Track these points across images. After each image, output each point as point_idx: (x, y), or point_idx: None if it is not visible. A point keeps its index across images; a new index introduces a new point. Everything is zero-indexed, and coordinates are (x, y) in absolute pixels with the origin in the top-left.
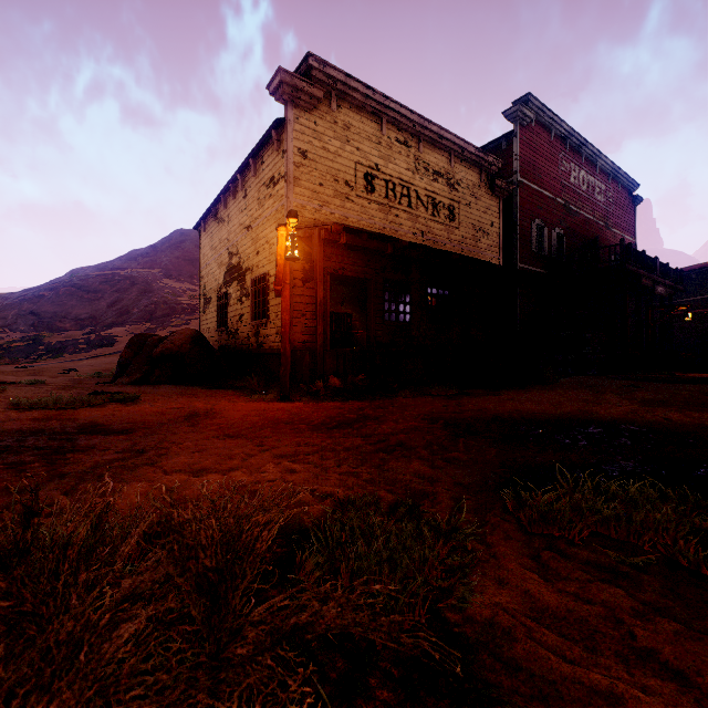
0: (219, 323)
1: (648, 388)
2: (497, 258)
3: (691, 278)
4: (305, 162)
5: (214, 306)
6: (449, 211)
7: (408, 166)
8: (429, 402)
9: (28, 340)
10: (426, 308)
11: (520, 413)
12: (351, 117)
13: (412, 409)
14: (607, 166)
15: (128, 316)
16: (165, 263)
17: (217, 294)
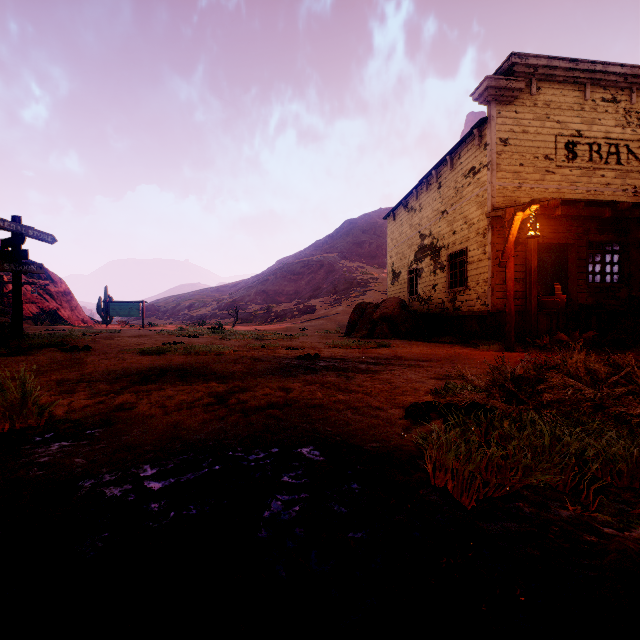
0: (409, 292)
1: None
2: None
3: None
4: (506, 148)
5: (403, 279)
6: None
7: (616, 122)
8: None
9: (264, 309)
10: None
11: None
12: (550, 95)
13: None
14: None
15: (320, 291)
16: (340, 248)
17: (407, 269)
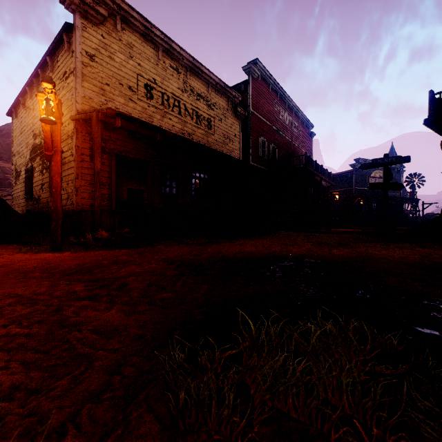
0: (27, 192)
1: (319, 236)
2: (238, 157)
3: (337, 179)
4: (93, 63)
5: (22, 178)
6: (208, 122)
7: (179, 86)
8: (182, 248)
9: None
10: (192, 185)
11: (242, 253)
12: (133, 40)
13: (163, 254)
14: (299, 112)
15: None
16: None
17: (25, 168)
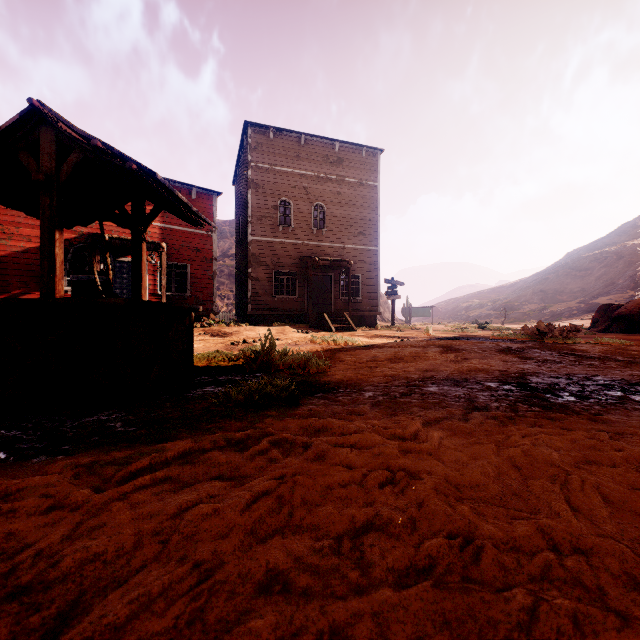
0: None
1: None
2: None
3: None
4: None
5: None
6: None
7: None
8: None
9: (538, 309)
10: None
11: None
12: None
13: None
14: None
15: (612, 287)
16: None
17: None
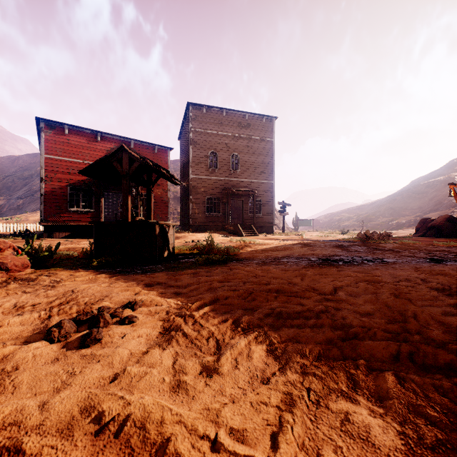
0: None
1: None
2: None
3: None
4: None
5: None
6: None
7: None
8: None
9: (388, 221)
10: None
11: None
12: None
13: None
14: None
15: (440, 205)
16: None
17: None
